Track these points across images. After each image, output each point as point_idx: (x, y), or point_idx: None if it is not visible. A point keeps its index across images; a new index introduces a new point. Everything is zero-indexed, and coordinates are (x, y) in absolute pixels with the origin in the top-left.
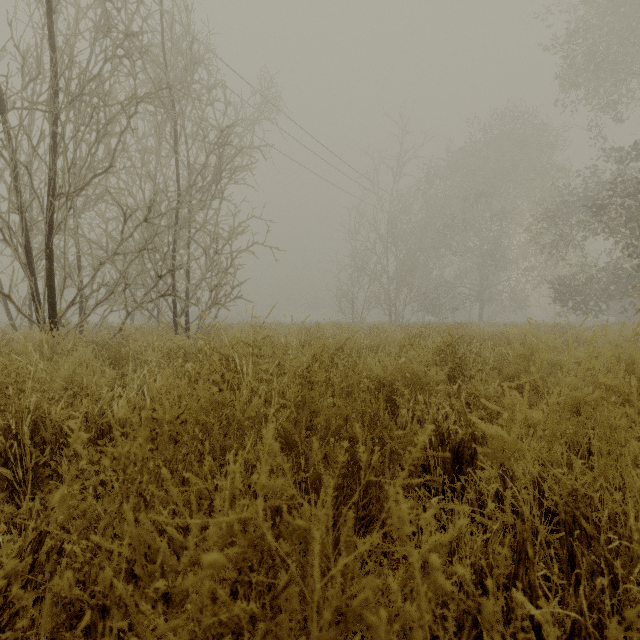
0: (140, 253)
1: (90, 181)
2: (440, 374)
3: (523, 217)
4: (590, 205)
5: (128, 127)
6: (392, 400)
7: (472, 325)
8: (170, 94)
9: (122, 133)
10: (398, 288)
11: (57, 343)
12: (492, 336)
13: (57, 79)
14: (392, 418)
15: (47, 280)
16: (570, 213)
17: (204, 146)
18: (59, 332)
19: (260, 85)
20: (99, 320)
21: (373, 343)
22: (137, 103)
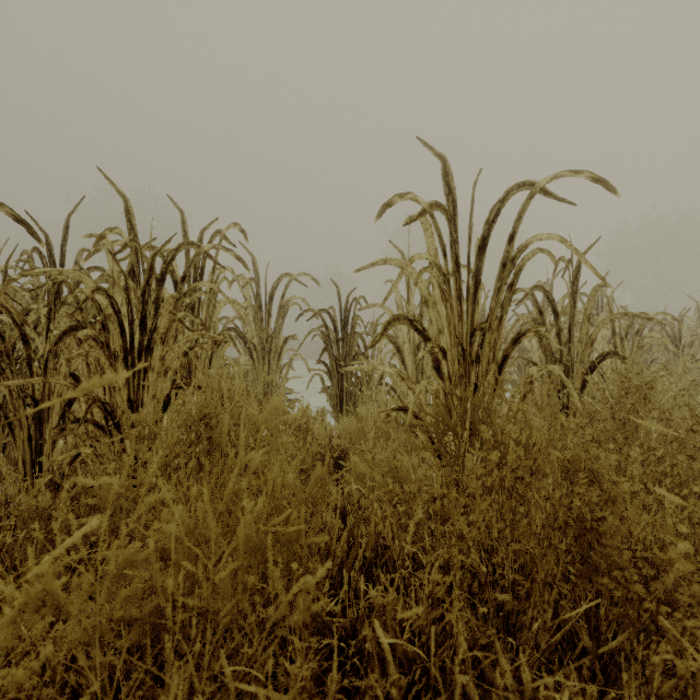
0: None
1: None
2: None
3: None
4: None
5: None
6: None
7: None
8: None
9: None
10: None
11: None
12: None
13: None
14: None
15: None
16: None
17: None
18: None
19: None
20: None
21: None
22: None
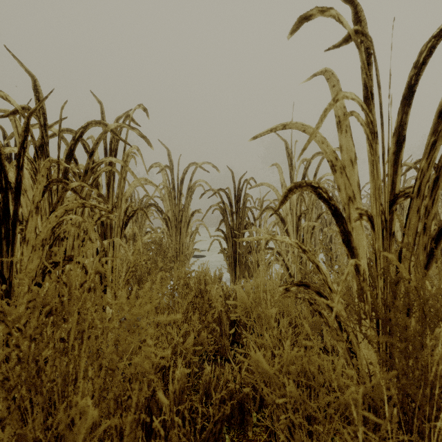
0: None
1: None
2: None
3: None
4: None
5: None
6: None
7: None
8: None
9: None
10: None
11: None
12: None
13: None
14: None
15: None
16: None
17: None
18: None
19: None
20: None
21: None
22: None
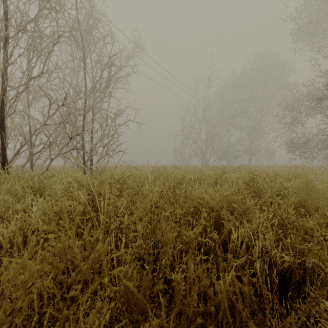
0: (60, 124)
1: (29, 81)
2: (252, 202)
3: (273, 109)
4: (312, 101)
5: (53, 50)
6: (219, 222)
7: (248, 166)
8: (81, 36)
9: (49, 54)
10: (206, 147)
11: (1, 178)
12: (264, 173)
13: (7, 19)
14: (218, 235)
15: (1, 139)
16: (299, 106)
17: (100, 66)
18: (4, 171)
19: (133, 38)
20: (42, 164)
21: (197, 177)
22: (58, 36)
